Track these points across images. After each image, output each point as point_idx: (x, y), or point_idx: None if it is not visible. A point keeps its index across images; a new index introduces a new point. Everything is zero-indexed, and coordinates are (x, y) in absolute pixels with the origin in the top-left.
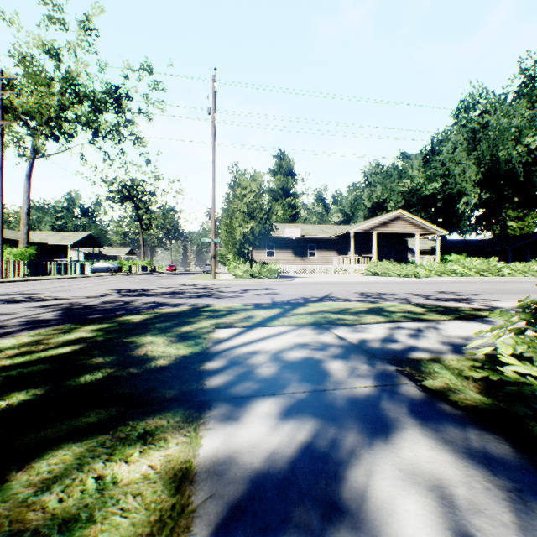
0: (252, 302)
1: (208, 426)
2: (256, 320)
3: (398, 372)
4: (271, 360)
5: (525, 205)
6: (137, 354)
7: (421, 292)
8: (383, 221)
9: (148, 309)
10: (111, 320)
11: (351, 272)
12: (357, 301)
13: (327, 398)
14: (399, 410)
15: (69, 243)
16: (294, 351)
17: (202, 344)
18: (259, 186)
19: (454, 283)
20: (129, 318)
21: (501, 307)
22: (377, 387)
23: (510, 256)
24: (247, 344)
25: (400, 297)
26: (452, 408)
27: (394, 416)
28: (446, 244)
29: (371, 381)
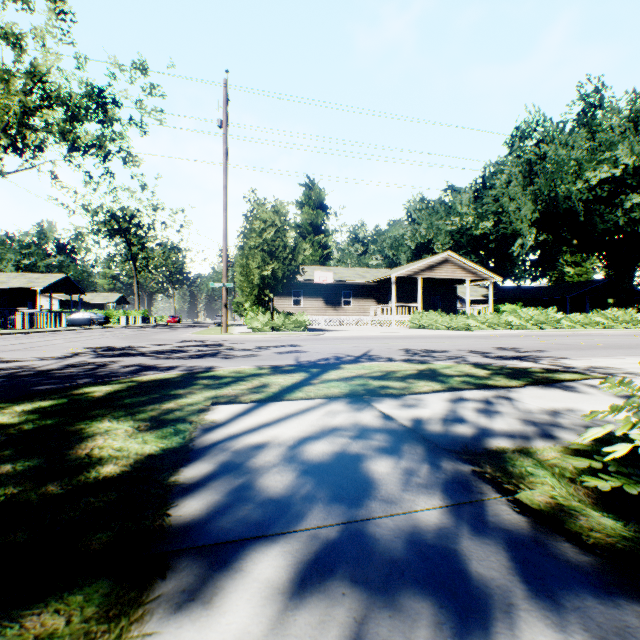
0: (271, 363)
1: (147, 628)
2: (271, 391)
3: (476, 475)
4: (286, 459)
5: (585, 249)
6: (74, 455)
7: (477, 348)
8: (430, 264)
9: (126, 375)
10: (61, 393)
11: (393, 324)
12: (402, 361)
13: (373, 538)
14: (495, 560)
15: (38, 288)
16: (322, 441)
17: (185, 433)
18: (283, 219)
19: (511, 337)
20: (90, 390)
21: (575, 367)
22: (450, 508)
23: (568, 306)
24: (252, 431)
25: (454, 355)
26: (577, 549)
27: (490, 576)
28: (499, 292)
29: (439, 496)
